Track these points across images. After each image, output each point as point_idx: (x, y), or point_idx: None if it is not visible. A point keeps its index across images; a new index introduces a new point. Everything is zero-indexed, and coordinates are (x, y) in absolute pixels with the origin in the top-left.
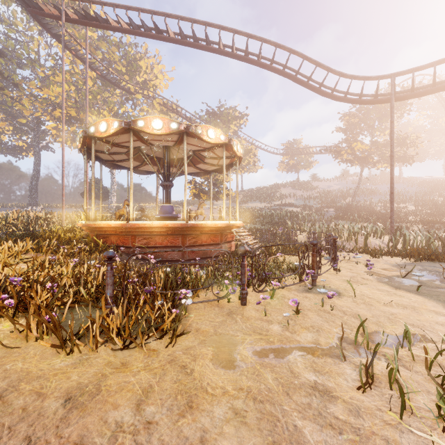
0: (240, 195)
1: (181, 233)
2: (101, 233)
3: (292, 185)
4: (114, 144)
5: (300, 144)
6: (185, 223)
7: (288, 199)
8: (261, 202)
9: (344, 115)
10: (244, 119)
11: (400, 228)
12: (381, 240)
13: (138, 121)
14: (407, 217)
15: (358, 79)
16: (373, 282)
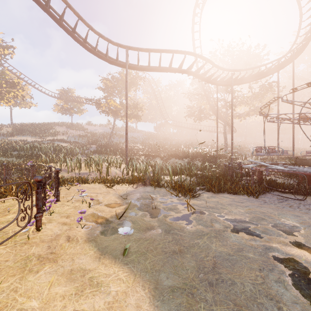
0: (9, 128)
1: None
2: None
3: (67, 125)
4: None
5: (74, 94)
6: None
7: (61, 136)
8: (31, 136)
9: (103, 79)
10: (10, 51)
11: (133, 159)
12: (120, 169)
13: None
14: (138, 152)
15: (104, 39)
16: (77, 245)
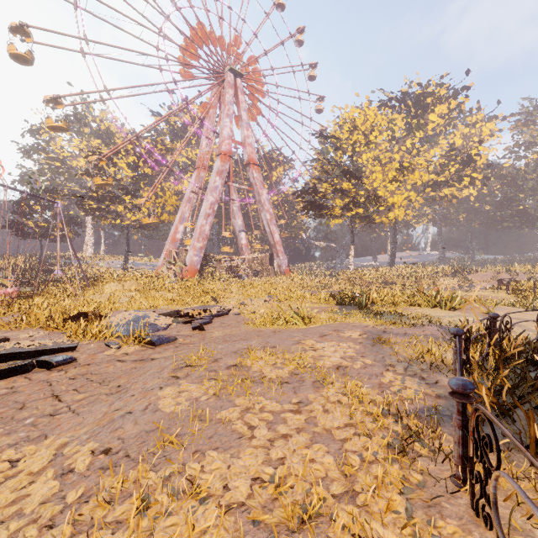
0: None
1: None
2: None
3: None
4: None
5: None
6: None
7: None
8: None
9: None
10: None
11: None
12: None
13: None
14: None
15: None
16: None
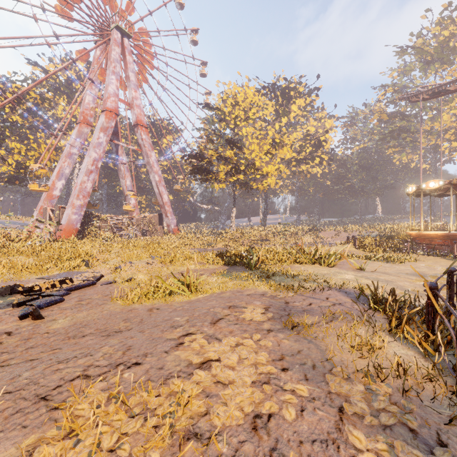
0: None
1: (450, 238)
2: (412, 236)
3: None
4: (423, 192)
5: None
6: (447, 233)
7: None
8: None
9: None
10: None
11: None
12: None
13: (422, 185)
14: None
15: None
16: None
